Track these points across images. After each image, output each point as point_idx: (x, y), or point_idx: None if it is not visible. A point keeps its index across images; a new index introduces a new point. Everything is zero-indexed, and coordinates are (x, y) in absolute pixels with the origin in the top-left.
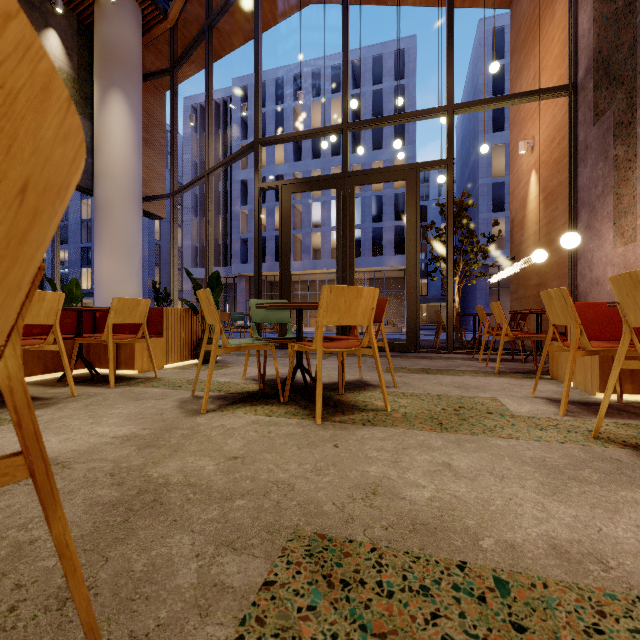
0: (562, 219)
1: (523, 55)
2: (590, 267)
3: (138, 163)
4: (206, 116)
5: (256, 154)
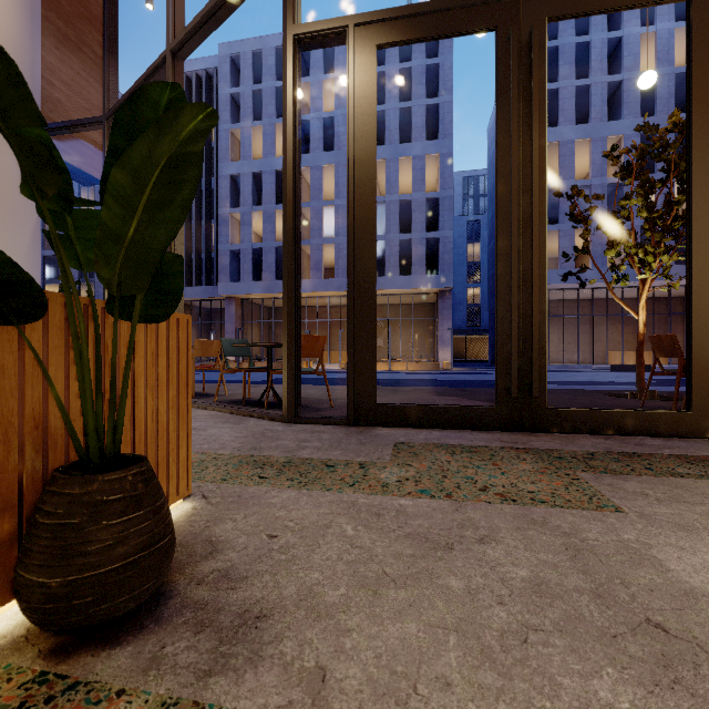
0: None
1: None
2: None
3: (28, 37)
4: None
5: None
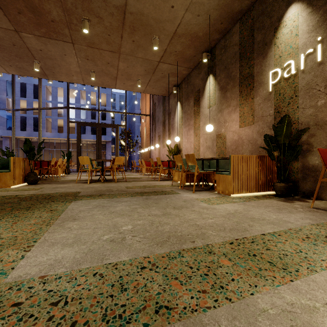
0: (149, 141)
1: (143, 96)
2: (152, 153)
3: None
4: (39, 87)
5: (68, 111)
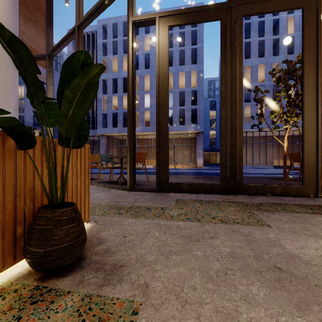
0: None
1: None
2: None
3: (12, 19)
4: None
5: None
